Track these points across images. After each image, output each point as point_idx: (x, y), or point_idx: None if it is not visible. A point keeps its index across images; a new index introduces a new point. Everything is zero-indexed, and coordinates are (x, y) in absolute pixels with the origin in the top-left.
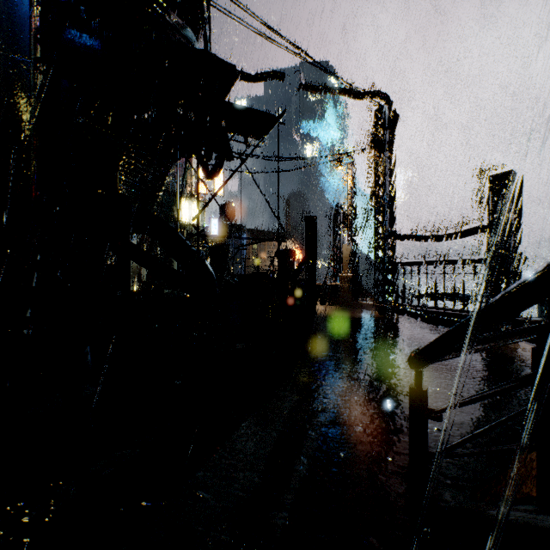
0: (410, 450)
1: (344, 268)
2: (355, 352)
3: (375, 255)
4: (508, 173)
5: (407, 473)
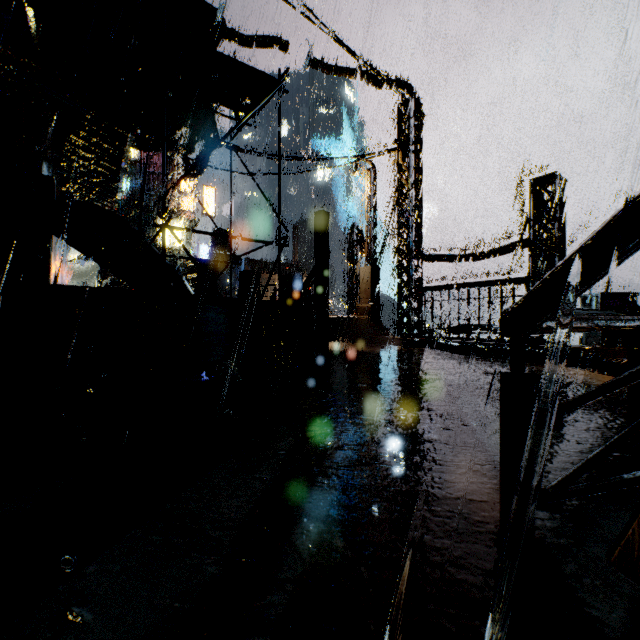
0: (503, 489)
1: (362, 296)
2: (380, 382)
3: (398, 279)
4: (551, 175)
5: (492, 531)
